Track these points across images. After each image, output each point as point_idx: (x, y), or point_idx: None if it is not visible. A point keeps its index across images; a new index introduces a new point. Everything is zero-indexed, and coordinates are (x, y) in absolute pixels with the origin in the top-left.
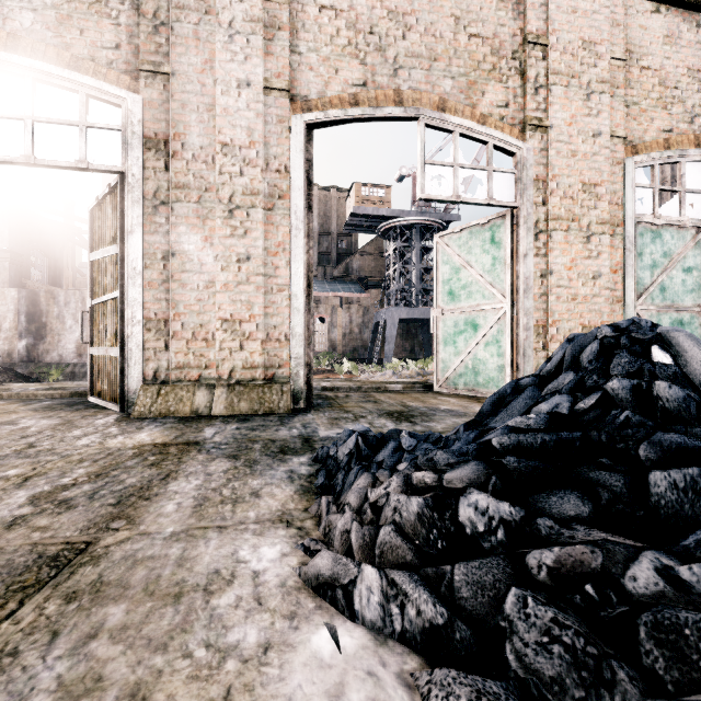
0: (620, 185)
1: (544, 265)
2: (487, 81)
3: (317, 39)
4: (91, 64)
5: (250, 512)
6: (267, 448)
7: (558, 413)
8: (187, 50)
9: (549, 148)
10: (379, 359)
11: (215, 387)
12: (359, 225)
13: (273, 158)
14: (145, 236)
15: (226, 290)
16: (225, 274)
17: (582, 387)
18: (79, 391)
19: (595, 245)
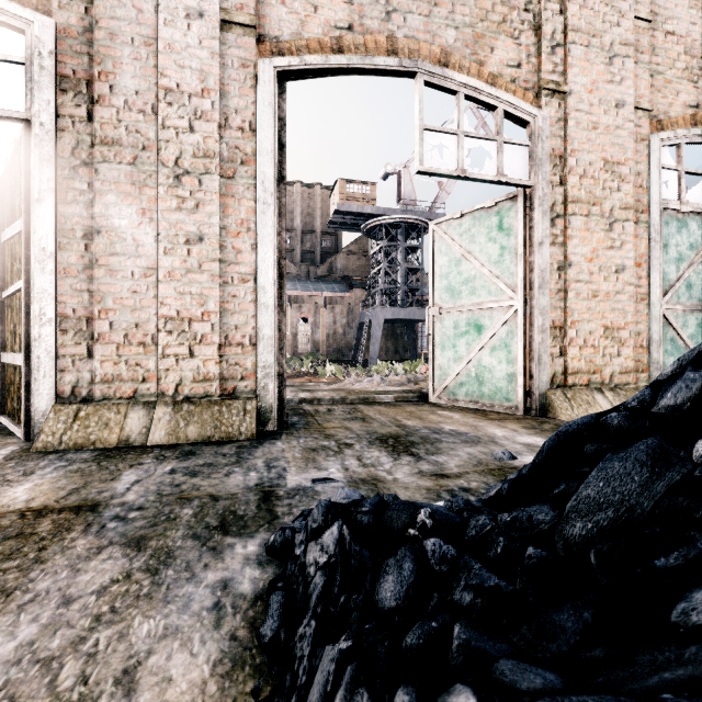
0: (645, 165)
1: (562, 256)
2: (497, 35)
3: None
4: None
5: None
6: (201, 517)
7: None
8: None
9: (567, 118)
10: (364, 361)
11: (155, 405)
12: (344, 222)
13: (234, 112)
14: (59, 206)
15: (170, 280)
16: (169, 259)
17: None
18: None
19: (618, 234)
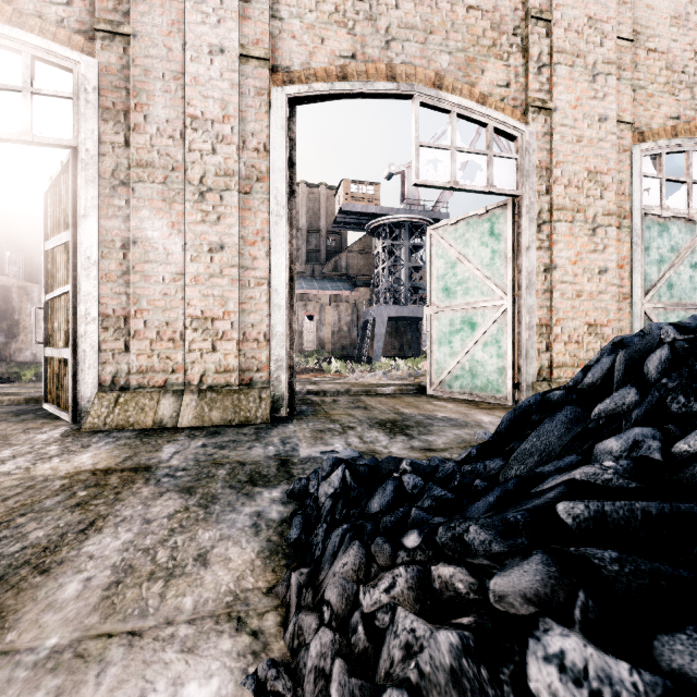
0: (627, 174)
1: (548, 259)
2: (487, 58)
3: (300, 4)
4: (37, 20)
5: (186, 596)
6: (234, 475)
7: (647, 459)
8: (151, 9)
9: (553, 132)
10: (368, 358)
11: (183, 393)
12: (348, 222)
13: (250, 135)
14: (101, 220)
15: (196, 284)
16: (195, 265)
17: (664, 413)
18: (34, 397)
19: (601, 238)
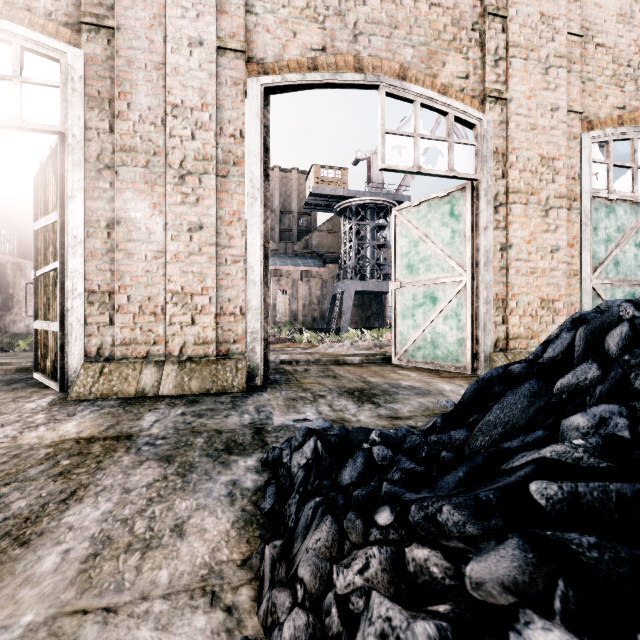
0: (577, 160)
1: (504, 238)
2: (448, 51)
3: (274, 0)
4: (26, 13)
5: (162, 569)
6: (211, 444)
7: (616, 437)
8: (134, 4)
9: (509, 121)
10: (336, 329)
11: (164, 364)
12: (318, 204)
13: (227, 122)
14: (87, 201)
15: (176, 261)
16: (175, 244)
17: (628, 389)
18: (25, 366)
19: (553, 219)
